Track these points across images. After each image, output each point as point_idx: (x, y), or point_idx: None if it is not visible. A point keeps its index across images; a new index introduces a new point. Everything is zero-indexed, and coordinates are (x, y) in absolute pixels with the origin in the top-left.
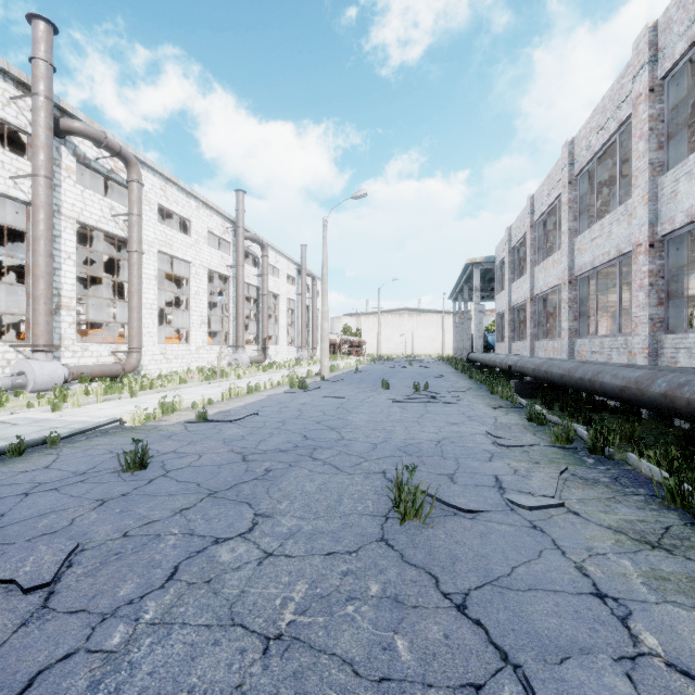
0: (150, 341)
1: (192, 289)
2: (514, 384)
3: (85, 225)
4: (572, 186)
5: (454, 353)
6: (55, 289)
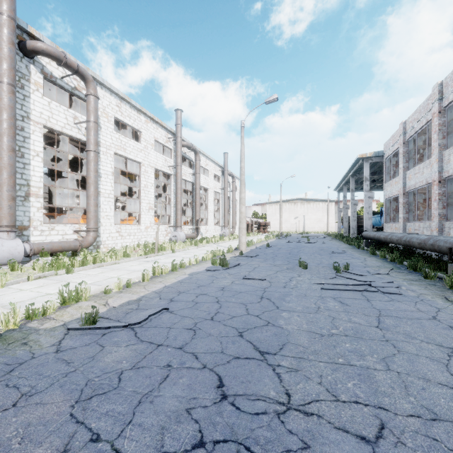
0: (107, 222)
1: (142, 183)
2: None
3: (52, 130)
4: None
5: (338, 231)
6: (25, 180)
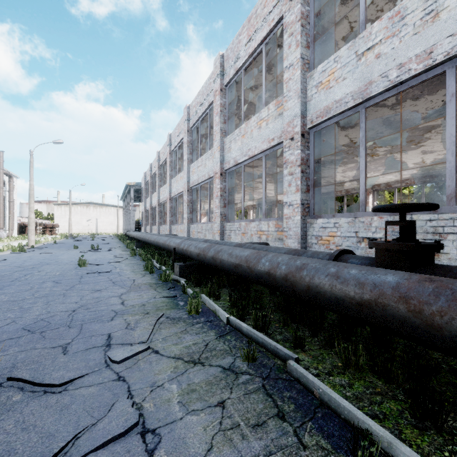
0: None
1: None
2: (135, 243)
3: None
4: (159, 168)
5: (124, 232)
6: None
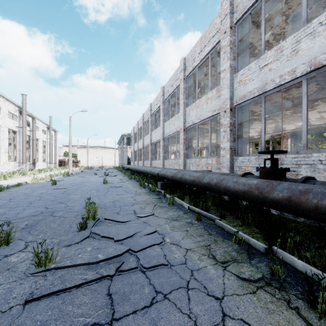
0: None
1: (1, 137)
2: (129, 172)
3: None
4: (144, 124)
5: (119, 165)
6: None
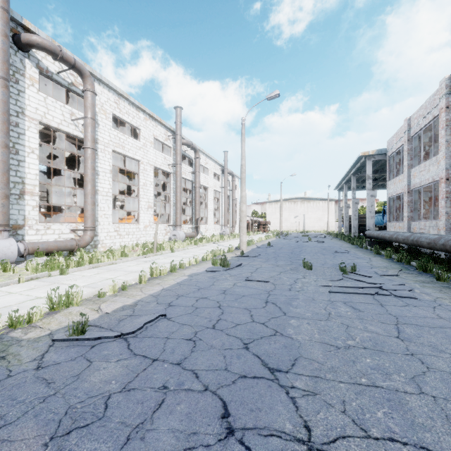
0: (105, 221)
1: (141, 181)
2: None
3: (48, 126)
4: None
5: (339, 230)
6: (20, 178)
